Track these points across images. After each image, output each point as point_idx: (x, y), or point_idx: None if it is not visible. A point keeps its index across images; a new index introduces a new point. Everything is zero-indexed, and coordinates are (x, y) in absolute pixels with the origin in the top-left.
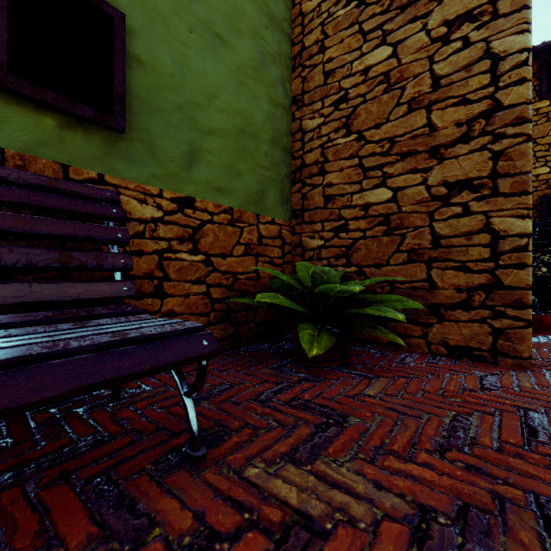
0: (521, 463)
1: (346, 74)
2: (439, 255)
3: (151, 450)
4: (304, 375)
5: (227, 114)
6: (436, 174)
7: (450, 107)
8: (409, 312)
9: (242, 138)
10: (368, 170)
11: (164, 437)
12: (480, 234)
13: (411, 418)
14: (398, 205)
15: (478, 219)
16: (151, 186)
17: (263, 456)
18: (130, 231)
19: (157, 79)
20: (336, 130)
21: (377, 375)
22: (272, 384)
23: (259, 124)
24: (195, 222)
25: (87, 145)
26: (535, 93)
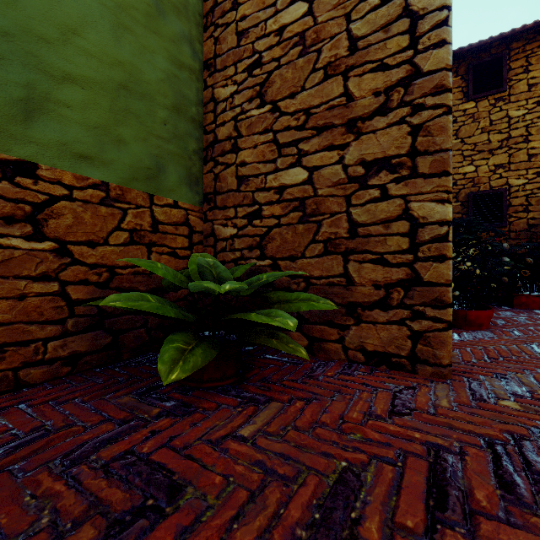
0: None
1: (260, 34)
2: (356, 245)
3: None
4: (172, 404)
5: (99, 60)
6: (353, 151)
7: (368, 73)
8: (325, 312)
9: (125, 96)
10: (282, 146)
11: None
12: (399, 221)
13: (278, 483)
14: (314, 187)
15: (396, 204)
16: None
17: None
18: None
19: None
20: (249, 100)
21: (270, 398)
22: (113, 424)
23: (153, 83)
24: (38, 197)
25: None
26: (462, 94)
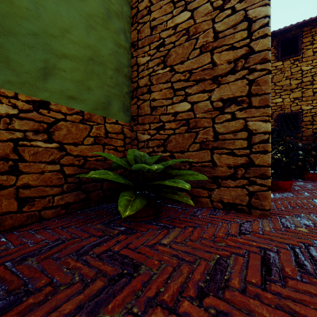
0: (258, 305)
1: (163, 28)
2: (218, 145)
3: None
4: (123, 229)
5: (79, 45)
6: (216, 93)
7: (224, 51)
8: (200, 181)
9: (91, 64)
10: (176, 90)
11: None
12: (242, 132)
13: (186, 264)
14: (194, 113)
15: (240, 123)
16: (5, 89)
17: None
18: None
19: (12, 9)
20: (157, 64)
21: (174, 226)
22: (96, 238)
23: (106, 56)
24: (50, 119)
25: None
26: (275, 57)
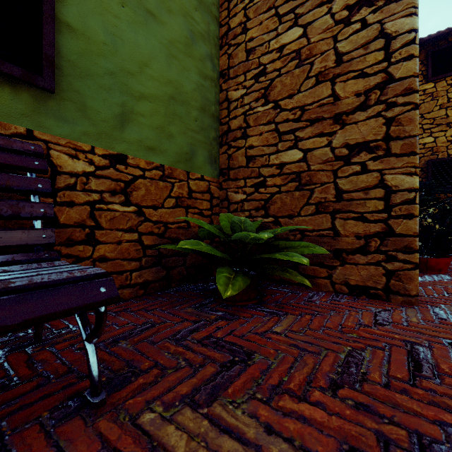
0: (406, 399)
1: (264, 51)
2: (342, 207)
3: (53, 395)
4: (221, 314)
5: (159, 82)
6: (339, 137)
7: (351, 79)
8: (317, 256)
9: (173, 104)
10: (282, 134)
11: (71, 380)
12: (376, 189)
13: (310, 355)
14: (307, 164)
15: (374, 176)
16: (82, 143)
17: (163, 399)
18: (61, 183)
19: (88, 46)
20: (256, 100)
21: (286, 313)
22: (191, 322)
23: (189, 93)
24: (127, 177)
25: (15, 102)
26: (422, 77)
